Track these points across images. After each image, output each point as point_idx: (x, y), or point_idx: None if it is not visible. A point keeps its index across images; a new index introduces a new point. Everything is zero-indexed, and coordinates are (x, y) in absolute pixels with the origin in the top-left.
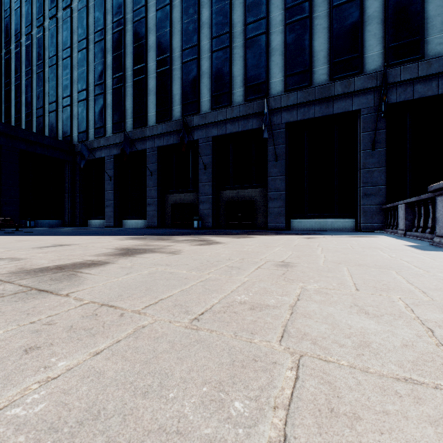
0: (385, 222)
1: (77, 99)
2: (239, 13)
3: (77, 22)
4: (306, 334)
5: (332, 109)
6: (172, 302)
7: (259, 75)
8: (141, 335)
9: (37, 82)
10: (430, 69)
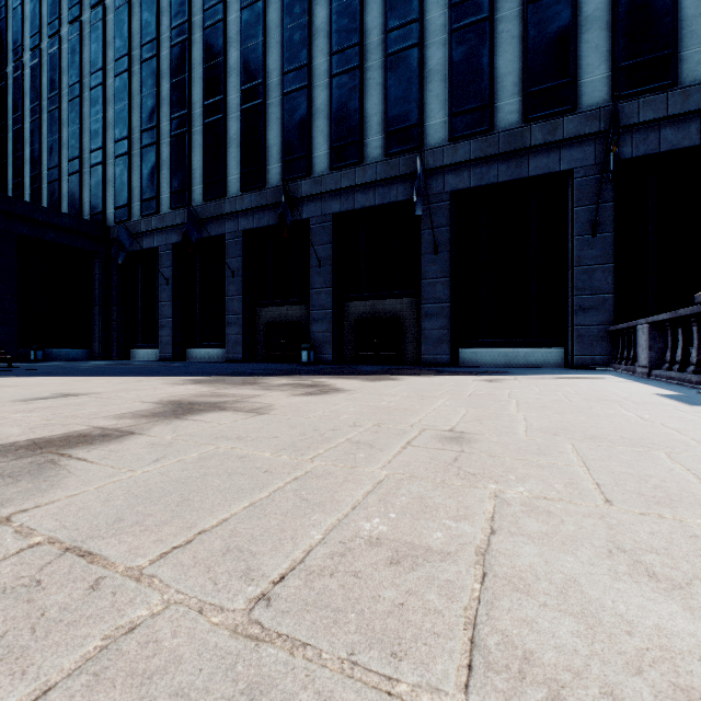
0: (614, 353)
1: (113, 153)
2: (376, 13)
3: (114, 29)
4: (530, 658)
5: (527, 169)
6: (222, 539)
7: (409, 114)
8: (113, 664)
9: (49, 126)
10: (688, 103)
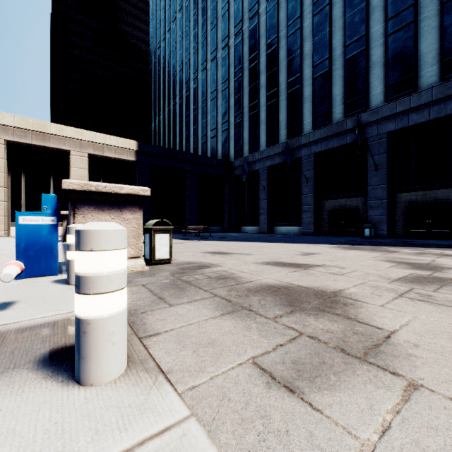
0: None
1: (233, 122)
2: None
3: (234, 56)
4: None
5: None
6: None
7: None
8: None
9: (202, 115)
10: None
